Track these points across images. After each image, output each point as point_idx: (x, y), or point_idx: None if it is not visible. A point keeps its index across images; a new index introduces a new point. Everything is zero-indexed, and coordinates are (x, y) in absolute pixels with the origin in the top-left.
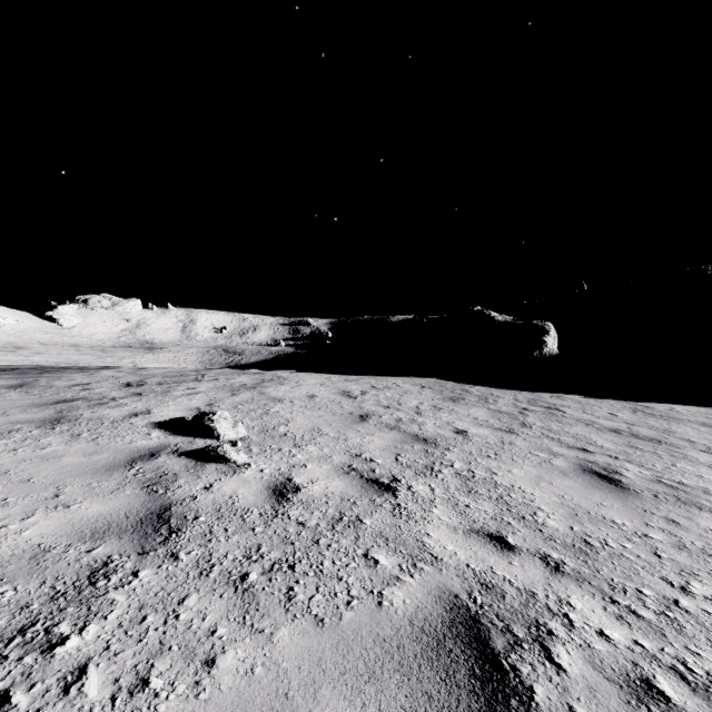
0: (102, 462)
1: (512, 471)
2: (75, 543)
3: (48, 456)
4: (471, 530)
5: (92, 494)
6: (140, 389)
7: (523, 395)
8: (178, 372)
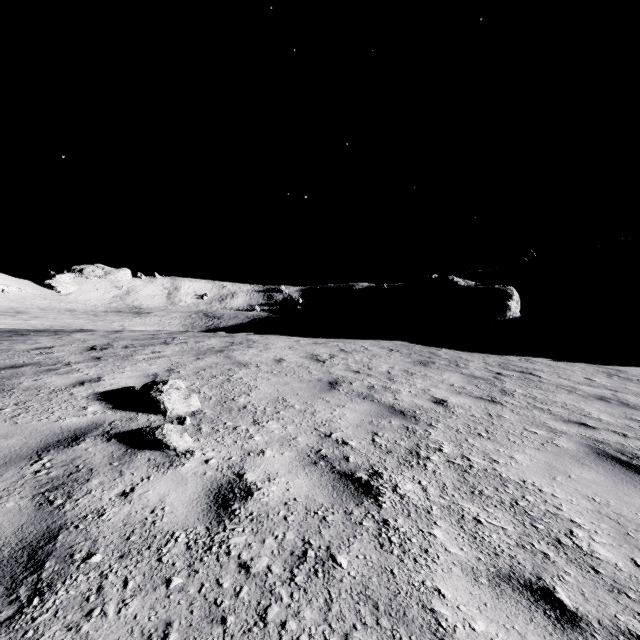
0: (4, 451)
1: (514, 456)
2: None
3: None
4: (498, 574)
5: None
6: (102, 353)
7: (491, 358)
8: (151, 335)
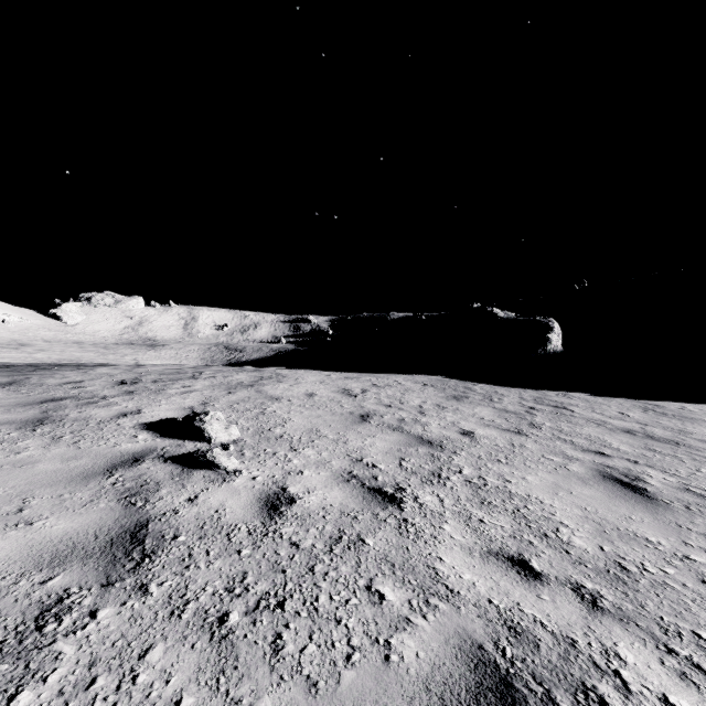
0: (80, 469)
1: (526, 478)
2: (29, 571)
3: (21, 462)
4: (488, 552)
5: (61, 508)
6: (134, 388)
7: (528, 393)
8: (176, 369)
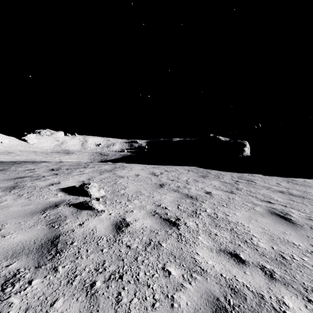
0: (29, 210)
1: (236, 213)
2: (1, 260)
3: (3, 207)
4: (220, 250)
5: (19, 229)
6: (57, 172)
7: (235, 174)
8: (77, 163)
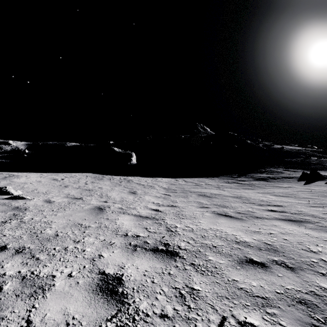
0: None
1: (112, 193)
2: None
3: None
4: (100, 201)
5: None
6: None
7: (123, 177)
8: None
